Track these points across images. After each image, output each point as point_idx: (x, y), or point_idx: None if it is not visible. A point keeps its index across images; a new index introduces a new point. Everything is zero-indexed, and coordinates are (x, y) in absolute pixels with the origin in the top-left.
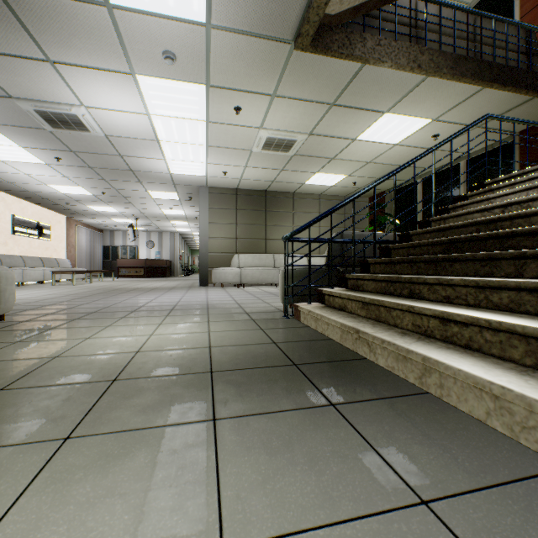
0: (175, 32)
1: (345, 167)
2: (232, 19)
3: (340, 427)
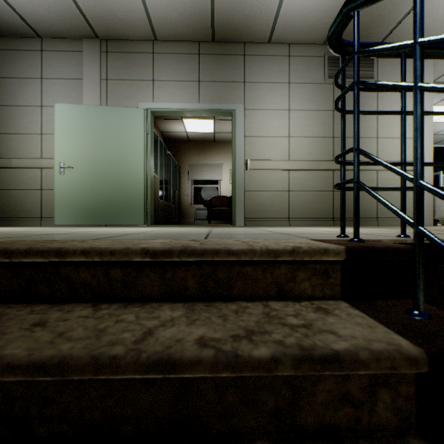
0: None
1: None
2: None
3: None
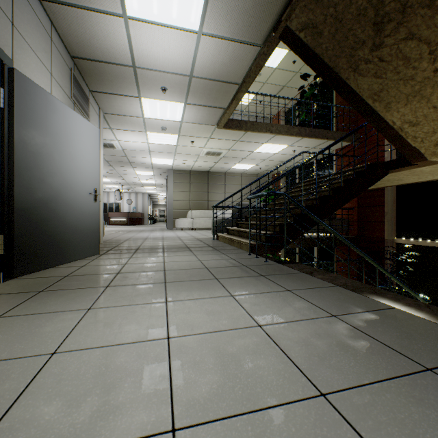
0: None
1: None
2: None
3: None
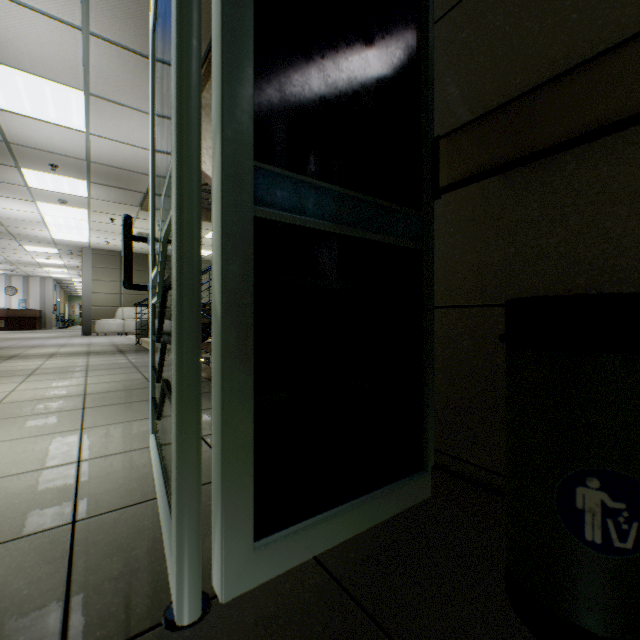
0: (68, 196)
1: (208, 248)
2: (103, 198)
3: (121, 354)
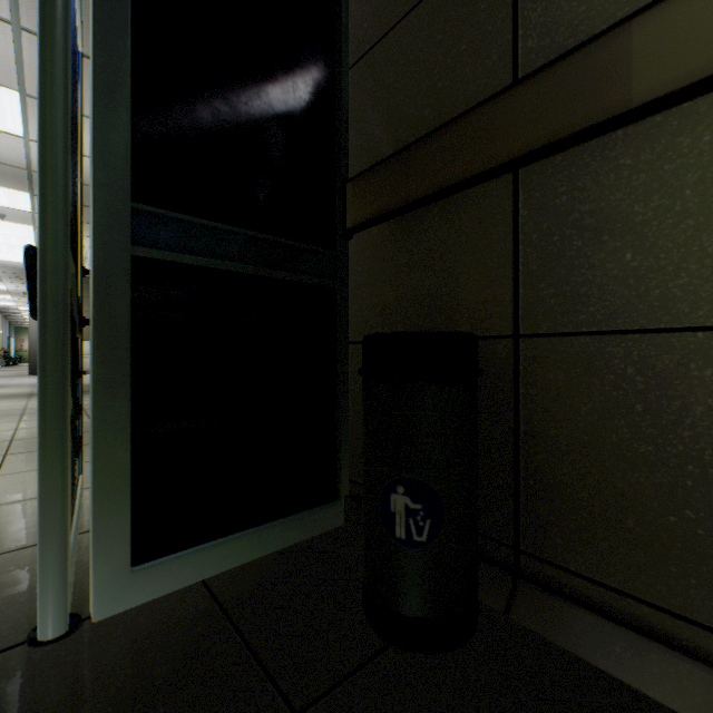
0: (7, 210)
1: None
2: None
3: None
